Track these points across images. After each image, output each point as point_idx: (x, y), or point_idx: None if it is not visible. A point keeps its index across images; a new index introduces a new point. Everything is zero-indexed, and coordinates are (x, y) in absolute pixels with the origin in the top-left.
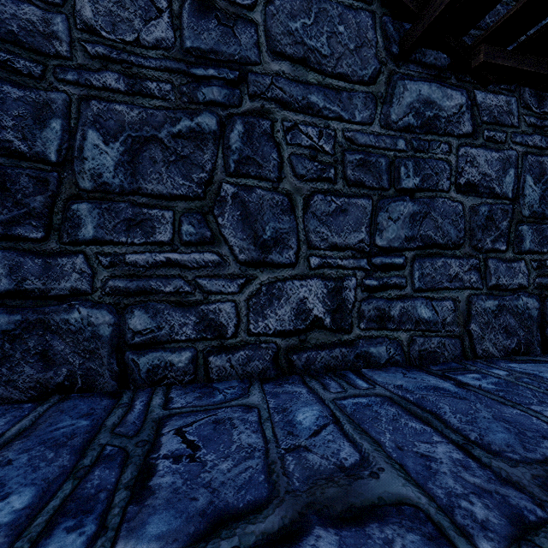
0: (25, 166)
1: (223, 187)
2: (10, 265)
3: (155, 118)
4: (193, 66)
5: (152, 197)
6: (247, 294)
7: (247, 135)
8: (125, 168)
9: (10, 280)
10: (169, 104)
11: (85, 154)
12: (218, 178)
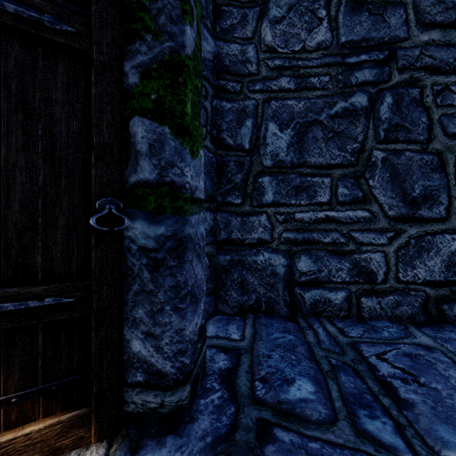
0: (232, 155)
1: (374, 154)
2: (225, 222)
3: (316, 105)
4: (347, 56)
5: (314, 168)
6: (395, 246)
7: (395, 105)
8: (294, 147)
9: (225, 232)
10: (328, 91)
11: (267, 141)
12: (369, 146)
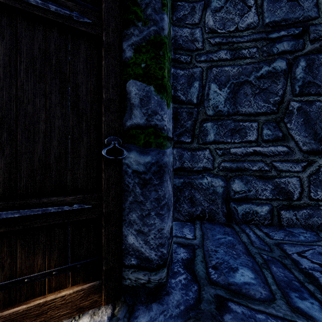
0: (184, 107)
1: (291, 104)
2: (179, 155)
3: (246, 70)
4: (270, 33)
5: (245, 115)
6: (308, 173)
7: (308, 68)
8: (230, 101)
9: (179, 162)
10: (255, 59)
11: (209, 97)
12: (287, 99)
